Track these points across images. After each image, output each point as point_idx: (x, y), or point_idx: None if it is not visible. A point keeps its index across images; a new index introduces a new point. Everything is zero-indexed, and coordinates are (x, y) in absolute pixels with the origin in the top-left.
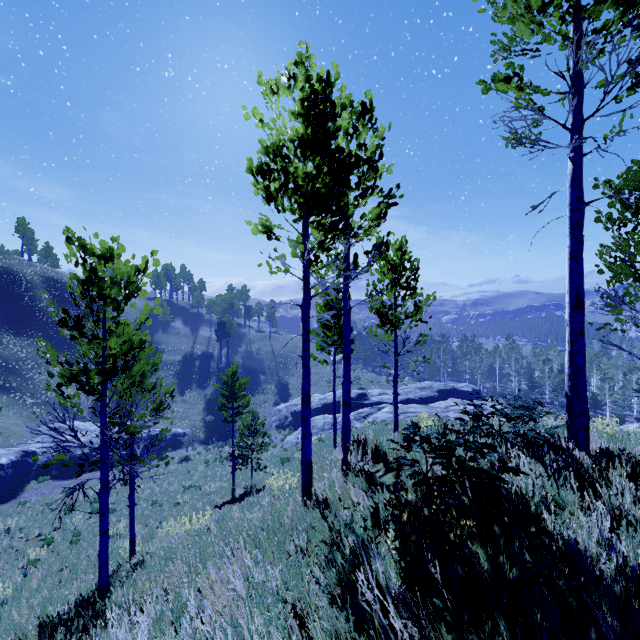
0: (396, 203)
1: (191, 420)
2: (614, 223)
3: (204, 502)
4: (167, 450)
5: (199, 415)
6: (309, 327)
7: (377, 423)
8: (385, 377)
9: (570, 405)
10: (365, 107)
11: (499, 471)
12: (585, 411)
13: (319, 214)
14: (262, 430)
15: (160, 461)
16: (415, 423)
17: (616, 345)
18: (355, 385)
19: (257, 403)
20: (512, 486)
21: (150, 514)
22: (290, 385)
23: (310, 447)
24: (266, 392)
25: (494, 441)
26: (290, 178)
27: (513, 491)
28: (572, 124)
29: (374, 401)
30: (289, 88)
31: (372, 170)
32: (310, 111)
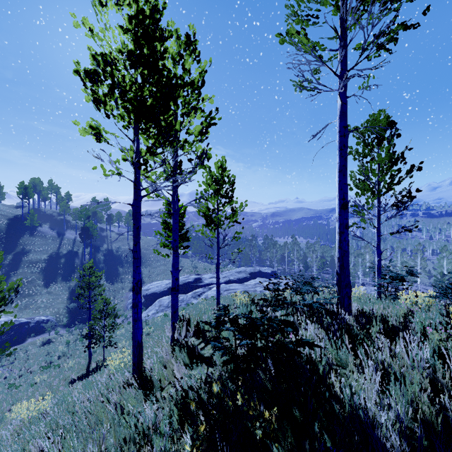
0: (215, 124)
1: (55, 308)
2: (360, 155)
3: (60, 379)
4: (30, 336)
5: (63, 303)
6: (139, 224)
7: (208, 299)
8: (215, 265)
9: (339, 280)
10: (189, 38)
11: (296, 346)
12: (349, 284)
13: (146, 122)
14: (119, 311)
15: (1, 353)
16: (225, 306)
17: (360, 237)
18: (193, 272)
19: (116, 290)
20: (304, 351)
21: (5, 397)
22: (143, 274)
23: (140, 330)
24: (124, 281)
25: (288, 311)
26: (115, 82)
27: (305, 355)
28: (340, 72)
29: (206, 283)
30: (118, 5)
31: (196, 94)
32: (138, 28)
